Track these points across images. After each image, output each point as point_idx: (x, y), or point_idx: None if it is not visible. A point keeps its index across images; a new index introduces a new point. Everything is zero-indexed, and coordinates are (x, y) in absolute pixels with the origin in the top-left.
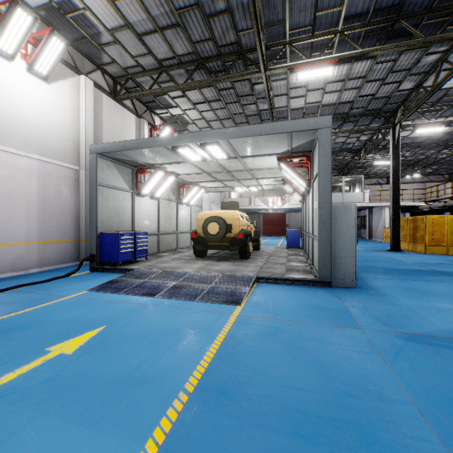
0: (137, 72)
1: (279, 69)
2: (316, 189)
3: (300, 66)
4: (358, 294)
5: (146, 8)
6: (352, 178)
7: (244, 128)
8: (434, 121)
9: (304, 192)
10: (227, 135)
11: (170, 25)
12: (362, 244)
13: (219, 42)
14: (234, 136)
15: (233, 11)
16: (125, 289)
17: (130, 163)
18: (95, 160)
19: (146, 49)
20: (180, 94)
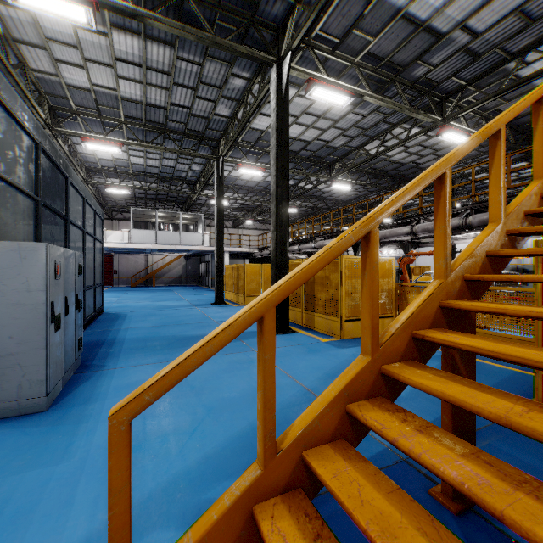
0: None
1: None
2: None
3: None
4: (17, 439)
5: None
6: (192, 215)
7: None
8: (254, 163)
9: None
10: None
11: None
12: (195, 296)
13: None
14: None
15: None
16: None
17: None
18: None
19: None
20: None
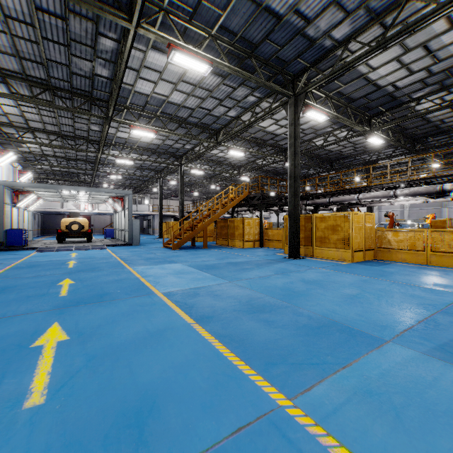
0: (5, 124)
1: (108, 155)
2: (127, 213)
3: (118, 157)
4: (140, 246)
5: (42, 117)
6: (143, 195)
7: (100, 189)
8: (175, 179)
9: (119, 211)
10: (92, 190)
11: (52, 124)
12: (147, 236)
13: (76, 134)
14: (96, 192)
15: (90, 131)
16: (54, 251)
17: (15, 188)
18: (4, 189)
19: (27, 123)
20: (31, 137)
